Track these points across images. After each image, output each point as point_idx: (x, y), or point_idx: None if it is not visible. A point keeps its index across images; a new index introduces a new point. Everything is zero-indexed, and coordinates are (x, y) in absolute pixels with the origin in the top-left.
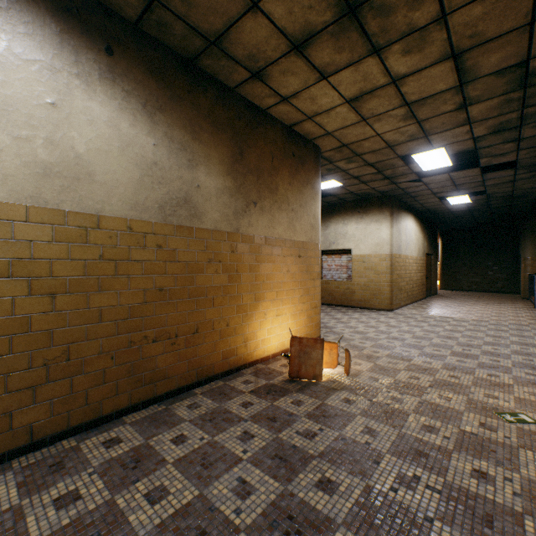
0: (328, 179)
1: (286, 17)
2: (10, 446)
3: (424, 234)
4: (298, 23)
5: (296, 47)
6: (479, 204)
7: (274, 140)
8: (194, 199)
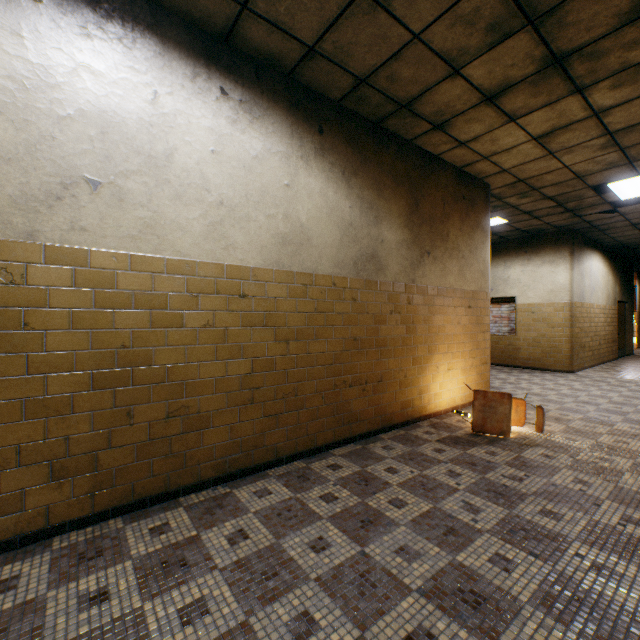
0: (491, 217)
1: (484, 76)
2: (264, 459)
3: (614, 275)
4: (496, 79)
5: (487, 98)
6: None
7: (445, 185)
8: (379, 254)
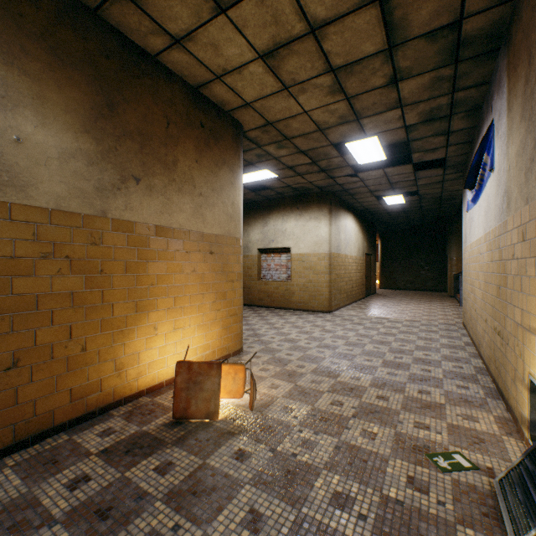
0: (261, 168)
1: None
2: None
3: (364, 234)
4: None
5: None
6: (412, 206)
7: (171, 100)
8: (9, 159)
